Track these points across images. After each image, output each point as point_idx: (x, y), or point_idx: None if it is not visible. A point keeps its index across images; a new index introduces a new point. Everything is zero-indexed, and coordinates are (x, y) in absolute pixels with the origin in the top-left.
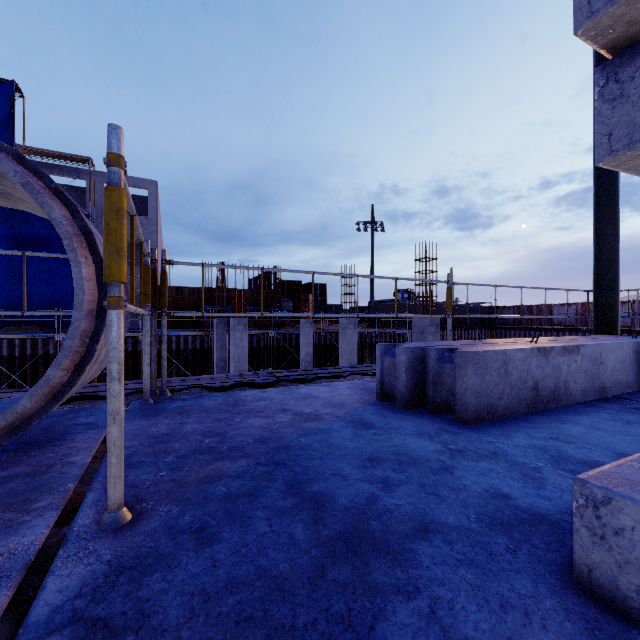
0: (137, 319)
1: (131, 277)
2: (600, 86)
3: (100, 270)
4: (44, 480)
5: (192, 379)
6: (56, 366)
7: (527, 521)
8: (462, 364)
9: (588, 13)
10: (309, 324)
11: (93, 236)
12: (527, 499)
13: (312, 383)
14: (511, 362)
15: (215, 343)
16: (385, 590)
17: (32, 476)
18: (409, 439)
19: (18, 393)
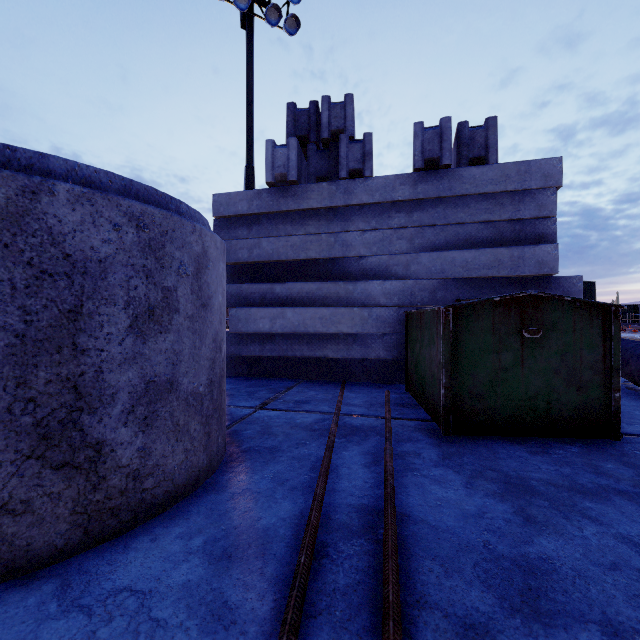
0: None
1: None
2: None
3: None
4: None
5: None
6: None
7: None
8: None
9: None
10: None
11: None
12: None
13: None
14: None
15: None
16: None
17: None
18: None
19: None
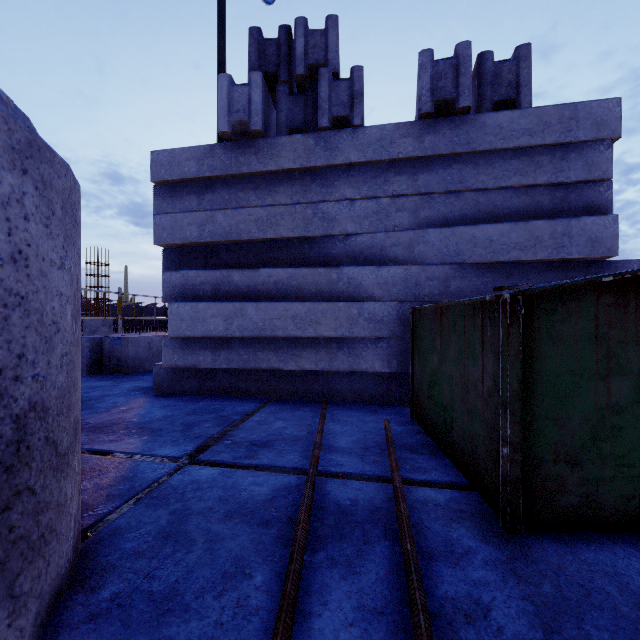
0: None
1: None
2: (164, 255)
3: None
4: None
5: None
6: None
7: (145, 388)
8: (126, 344)
9: (156, 241)
10: None
11: None
12: (147, 385)
13: None
14: (153, 342)
15: None
16: (94, 403)
17: None
18: (95, 383)
19: None
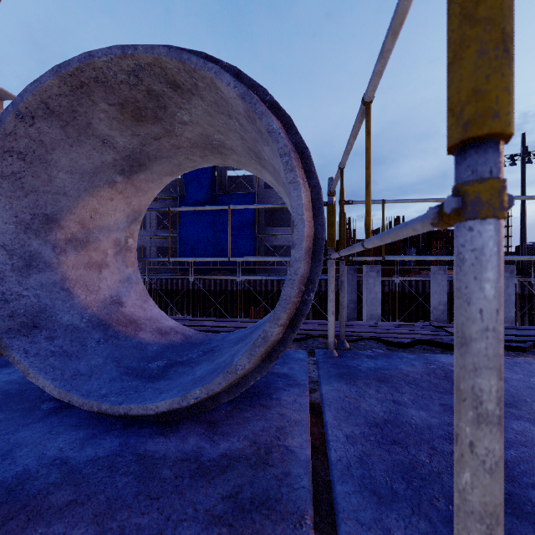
0: (285, 266)
1: (366, 196)
2: None
3: (316, 196)
4: (268, 484)
5: (351, 325)
6: (274, 320)
7: None
8: None
9: None
10: (442, 271)
11: (308, 153)
12: None
13: (532, 353)
14: None
15: (346, 287)
16: None
17: (253, 466)
18: None
19: (222, 322)
